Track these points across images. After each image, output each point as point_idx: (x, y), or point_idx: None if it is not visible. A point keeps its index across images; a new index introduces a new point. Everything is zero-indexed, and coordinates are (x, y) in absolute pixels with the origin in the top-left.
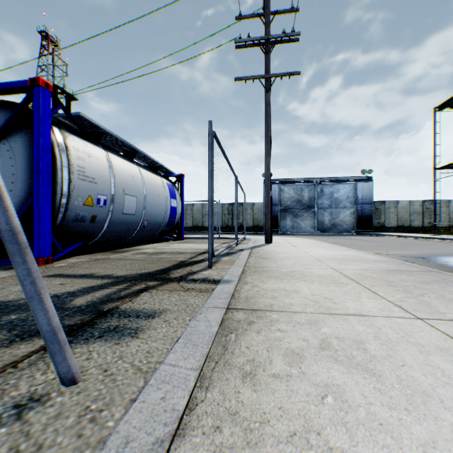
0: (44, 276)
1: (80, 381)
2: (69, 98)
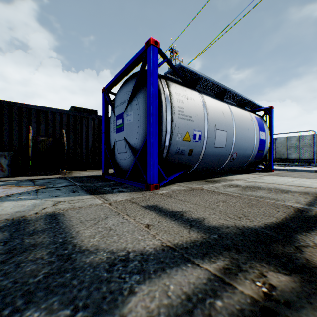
0: (144, 206)
1: None
2: None
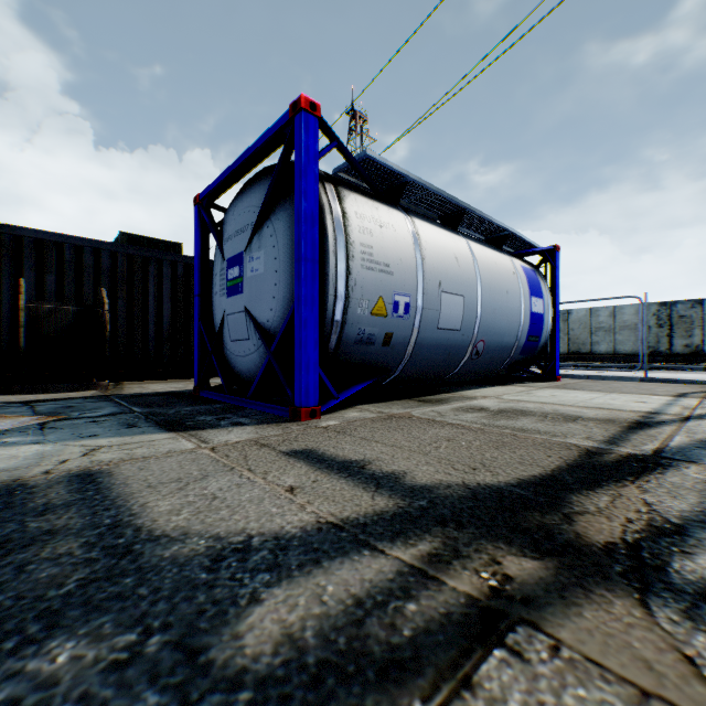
0: (285, 451)
1: None
2: None
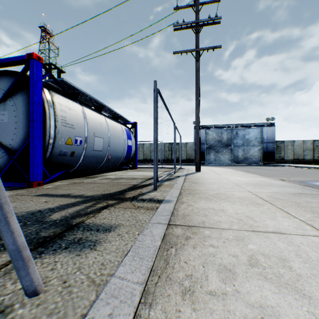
0: (35, 195)
1: (41, 292)
2: (59, 72)
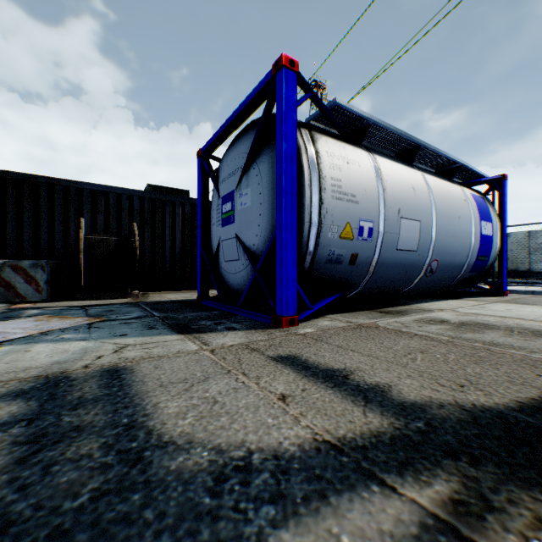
0: (272, 356)
1: None
2: None
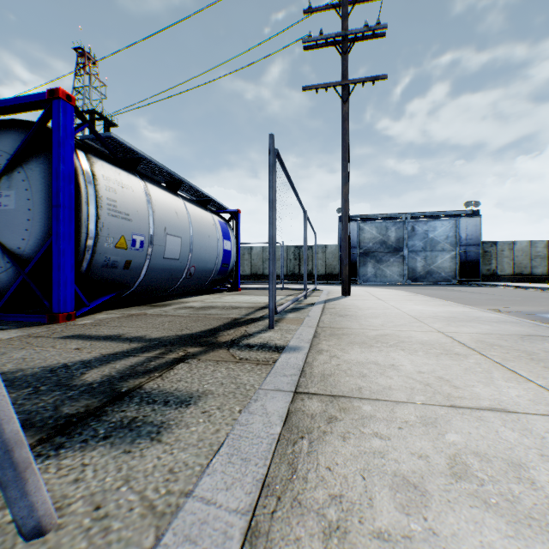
0: (60, 337)
1: (51, 530)
2: (108, 124)
